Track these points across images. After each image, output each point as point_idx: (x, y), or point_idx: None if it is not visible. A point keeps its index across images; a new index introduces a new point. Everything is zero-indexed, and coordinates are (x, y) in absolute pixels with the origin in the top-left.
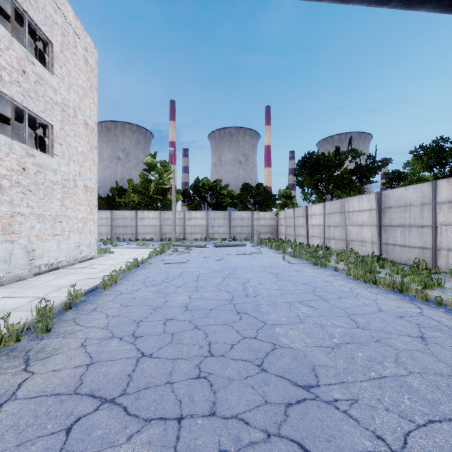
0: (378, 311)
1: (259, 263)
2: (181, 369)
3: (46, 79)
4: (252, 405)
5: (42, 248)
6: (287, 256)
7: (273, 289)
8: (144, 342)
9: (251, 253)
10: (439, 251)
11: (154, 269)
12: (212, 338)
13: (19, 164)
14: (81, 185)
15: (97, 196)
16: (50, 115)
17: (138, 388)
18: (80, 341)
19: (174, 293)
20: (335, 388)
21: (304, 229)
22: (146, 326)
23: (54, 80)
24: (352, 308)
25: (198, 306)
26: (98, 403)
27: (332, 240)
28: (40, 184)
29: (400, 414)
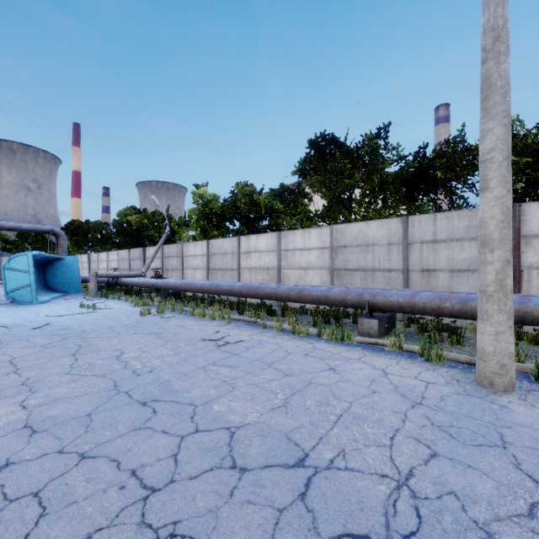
0: None
1: None
2: None
3: None
4: None
5: None
6: None
7: None
8: None
9: None
10: None
11: None
12: None
13: None
14: None
15: None
16: None
17: None
18: None
19: None
20: None
21: None
22: None
23: None
24: None
25: None
26: None
27: None
28: None
29: None
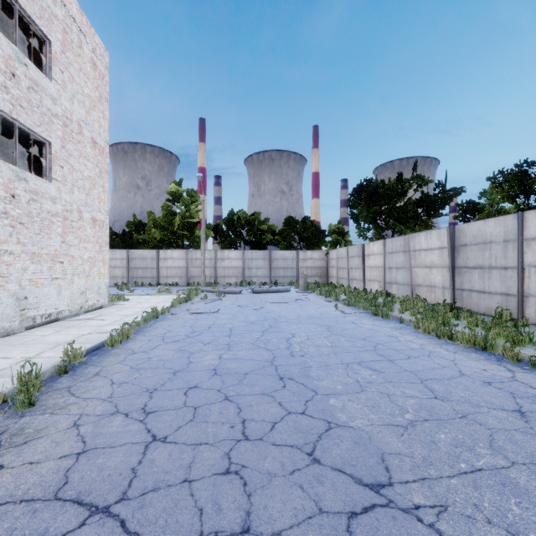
0: (459, 376)
1: (306, 312)
2: (205, 460)
3: (42, 85)
4: (301, 515)
5: (37, 295)
6: (340, 304)
7: (325, 346)
8: (157, 419)
9: (297, 300)
10: (527, 299)
11: (177, 321)
12: (248, 414)
13: (7, 190)
14: (88, 217)
15: (111, 232)
16: (48, 130)
17: (144, 490)
18: (72, 419)
19: (200, 352)
20: (415, 487)
21: (360, 272)
22: (162, 397)
23: (52, 86)
24: (425, 371)
25: (230, 370)
26: (85, 514)
27: (395, 285)
28: (35, 216)
29: (508, 530)
